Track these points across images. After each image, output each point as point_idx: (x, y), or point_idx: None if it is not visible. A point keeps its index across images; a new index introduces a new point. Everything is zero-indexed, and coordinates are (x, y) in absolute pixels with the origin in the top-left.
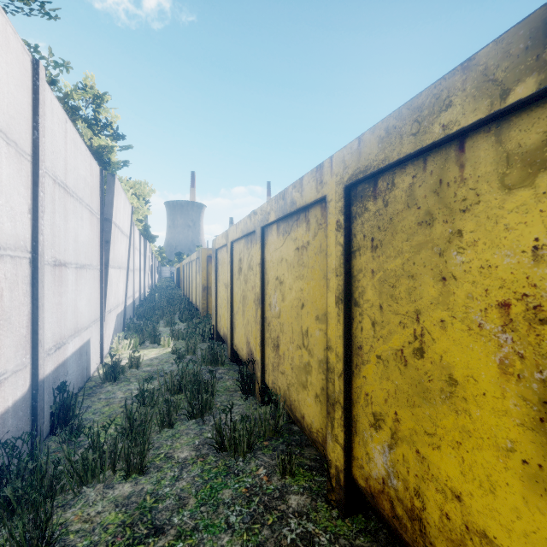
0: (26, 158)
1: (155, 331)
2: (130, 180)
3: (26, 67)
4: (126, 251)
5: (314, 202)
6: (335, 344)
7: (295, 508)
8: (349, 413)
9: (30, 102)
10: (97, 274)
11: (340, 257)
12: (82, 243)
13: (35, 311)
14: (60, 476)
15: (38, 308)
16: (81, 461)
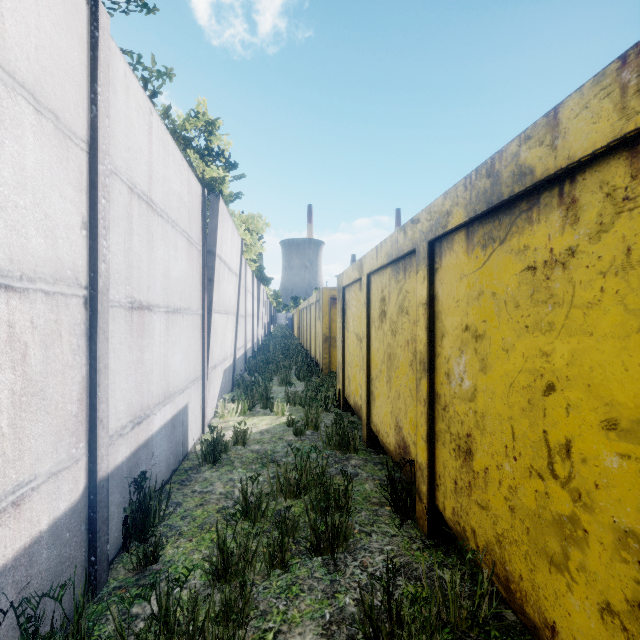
0: (78, 144)
1: (268, 392)
2: (242, 214)
3: (76, 6)
4: (235, 293)
5: (604, 151)
6: None
7: None
8: None
9: (85, 61)
10: (197, 321)
11: None
12: (176, 279)
13: (93, 376)
14: None
15: (98, 372)
16: None
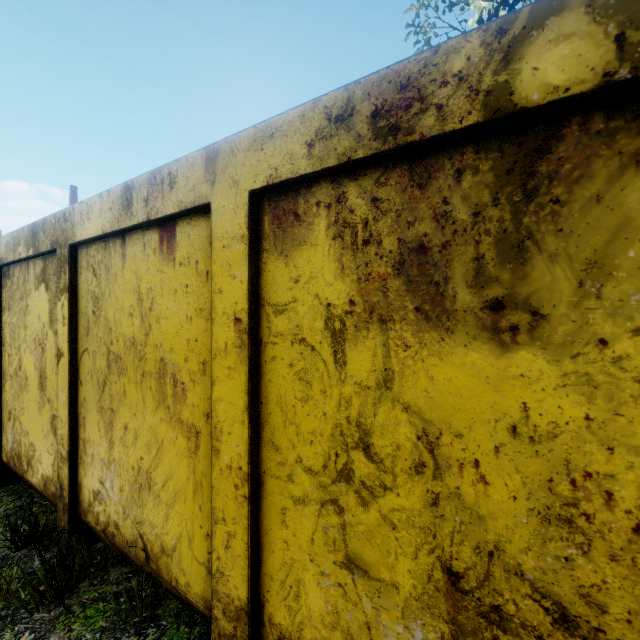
0: None
1: None
2: None
3: None
4: None
5: None
6: None
7: None
8: (1, 418)
9: None
10: None
11: None
12: None
13: None
14: None
15: None
16: None
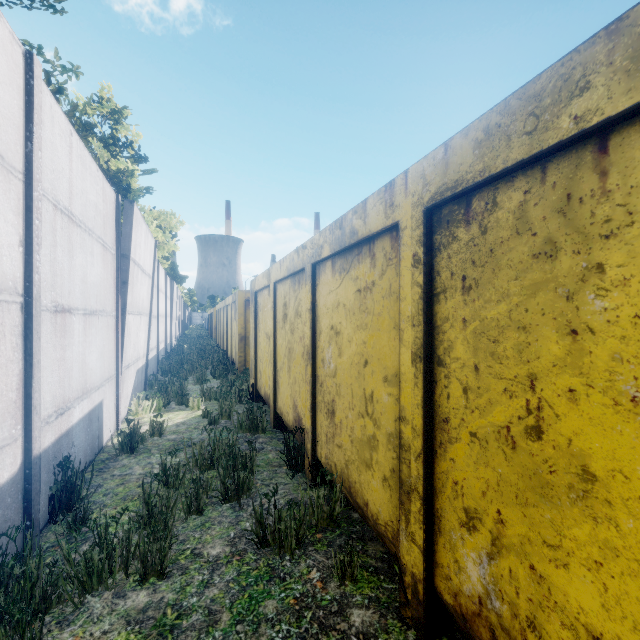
0: (17, 176)
1: (183, 389)
2: (154, 210)
3: (15, 61)
4: (149, 294)
5: (382, 231)
6: (411, 415)
7: (359, 628)
8: (431, 505)
9: (21, 105)
10: (111, 322)
11: (418, 302)
12: (92, 284)
13: (28, 370)
14: (56, 583)
15: (33, 366)
16: (84, 563)
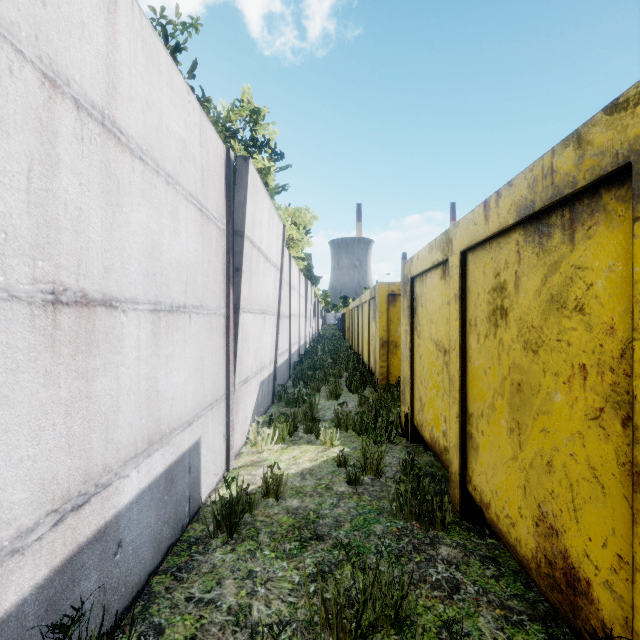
0: None
1: (313, 410)
2: (289, 208)
3: None
4: (276, 289)
5: None
6: None
7: None
8: None
9: None
10: (217, 323)
11: None
12: (175, 263)
13: None
14: None
15: None
16: None
